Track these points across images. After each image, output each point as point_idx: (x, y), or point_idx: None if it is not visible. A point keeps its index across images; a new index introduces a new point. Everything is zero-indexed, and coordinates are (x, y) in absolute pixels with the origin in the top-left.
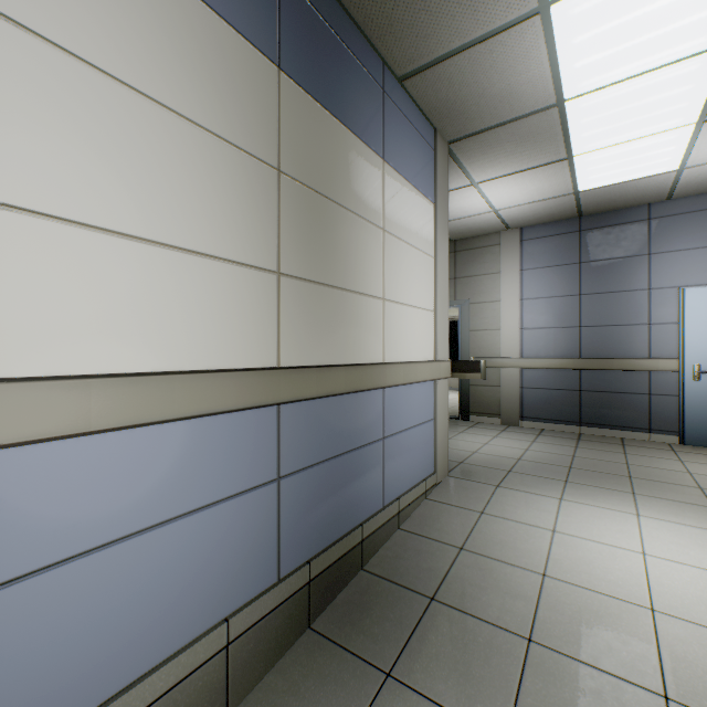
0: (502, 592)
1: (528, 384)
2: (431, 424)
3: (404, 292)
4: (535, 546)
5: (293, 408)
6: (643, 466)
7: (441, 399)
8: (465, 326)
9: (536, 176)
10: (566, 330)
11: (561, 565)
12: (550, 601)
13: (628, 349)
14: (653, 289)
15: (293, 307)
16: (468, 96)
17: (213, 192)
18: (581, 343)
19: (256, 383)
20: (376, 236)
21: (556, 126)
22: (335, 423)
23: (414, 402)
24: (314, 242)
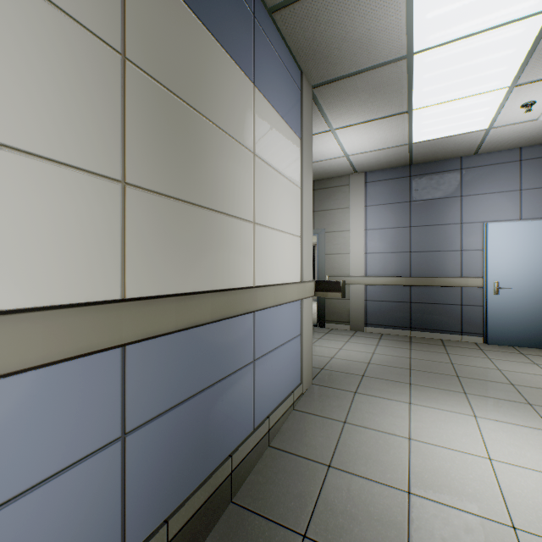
0: (373, 520)
1: (371, 298)
2: (298, 340)
3: (274, 217)
4: (396, 457)
5: (145, 345)
6: (464, 365)
7: (306, 316)
8: (322, 250)
9: (382, 126)
10: (399, 255)
11: (423, 478)
12: (420, 527)
13: (445, 270)
14: (464, 224)
15: (145, 225)
16: (333, 38)
17: (5, 52)
18: (411, 264)
19: (82, 324)
20: (246, 159)
21: (403, 79)
22: (200, 355)
23: (283, 321)
24: (174, 153)
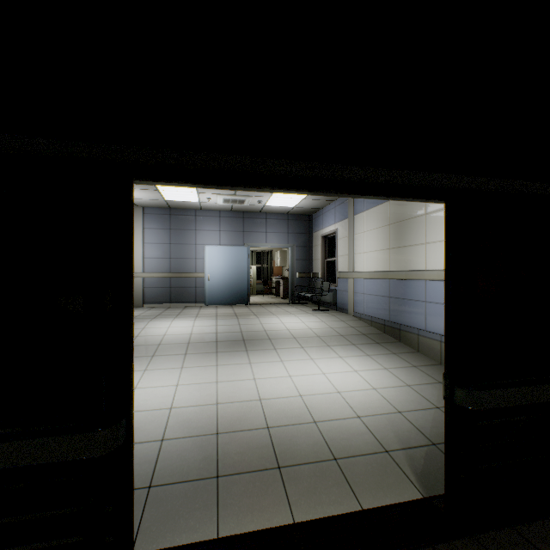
0: None
1: (148, 286)
2: None
3: None
4: (136, 332)
5: None
6: (186, 312)
7: None
8: None
9: (146, 192)
10: (165, 260)
11: (144, 333)
12: (137, 340)
13: (189, 269)
14: (197, 244)
15: None
16: None
17: None
18: (171, 265)
19: None
20: None
21: None
22: None
23: None
24: None
